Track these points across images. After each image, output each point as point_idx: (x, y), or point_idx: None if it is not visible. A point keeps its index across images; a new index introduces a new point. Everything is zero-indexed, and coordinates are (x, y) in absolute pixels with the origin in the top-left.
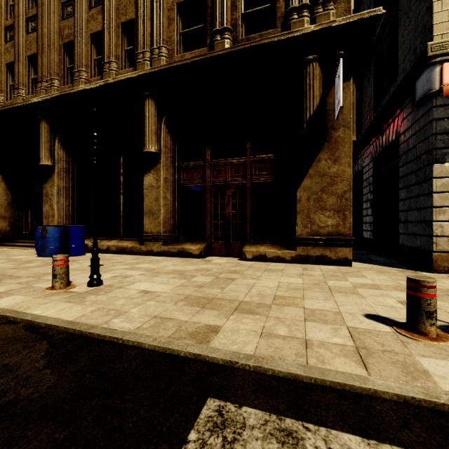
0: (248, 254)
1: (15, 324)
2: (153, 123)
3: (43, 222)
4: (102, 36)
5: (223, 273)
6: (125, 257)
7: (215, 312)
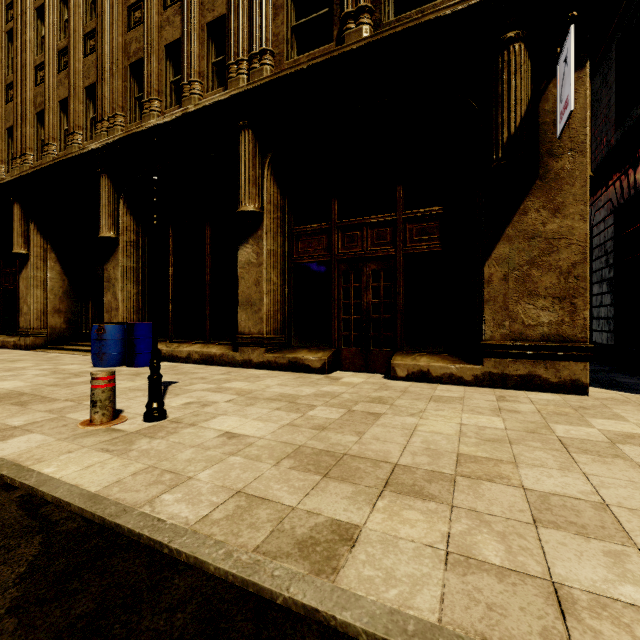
0: (400, 369)
1: (8, 492)
2: (252, 167)
3: (105, 318)
4: (180, 47)
5: (360, 403)
6: (211, 369)
7: (347, 488)
